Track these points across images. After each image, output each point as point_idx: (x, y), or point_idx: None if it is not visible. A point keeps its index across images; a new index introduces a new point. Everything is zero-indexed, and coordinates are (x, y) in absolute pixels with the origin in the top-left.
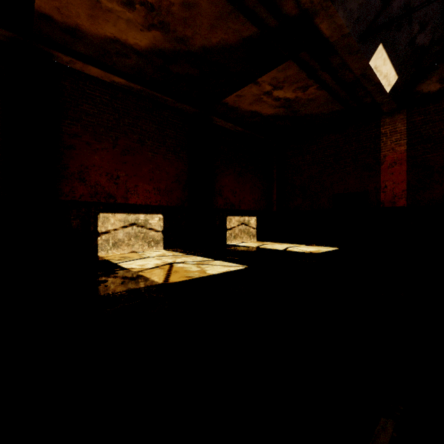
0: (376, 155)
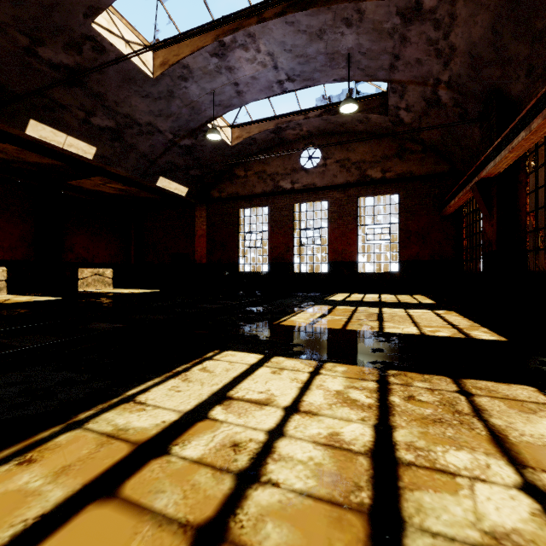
0: (193, 229)
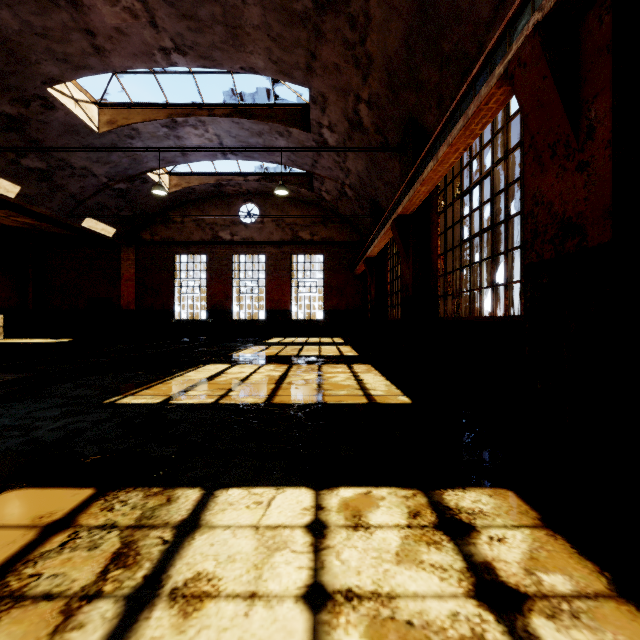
0: (118, 272)
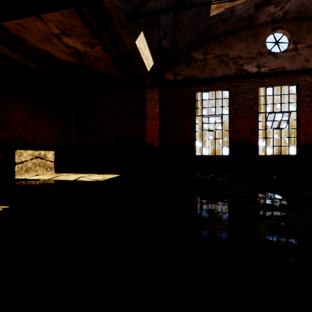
0: (143, 112)
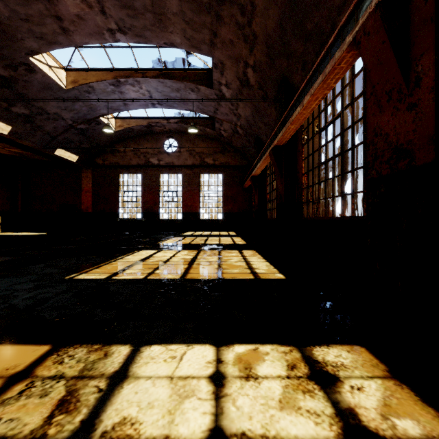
0: (80, 186)
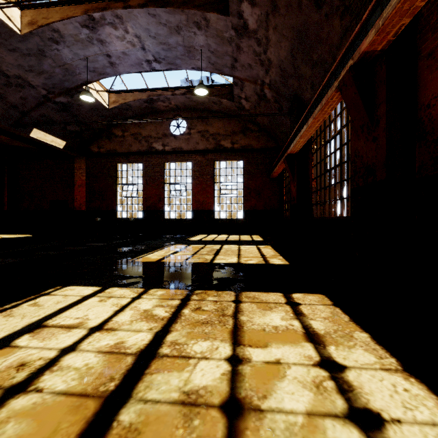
0: (73, 179)
